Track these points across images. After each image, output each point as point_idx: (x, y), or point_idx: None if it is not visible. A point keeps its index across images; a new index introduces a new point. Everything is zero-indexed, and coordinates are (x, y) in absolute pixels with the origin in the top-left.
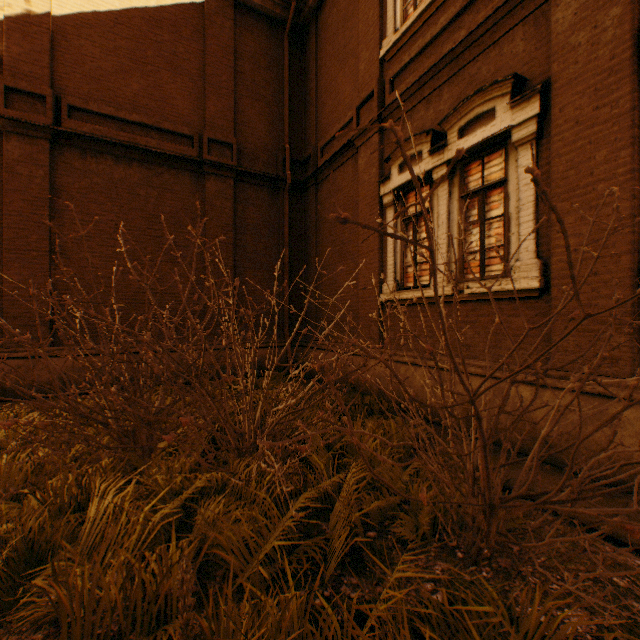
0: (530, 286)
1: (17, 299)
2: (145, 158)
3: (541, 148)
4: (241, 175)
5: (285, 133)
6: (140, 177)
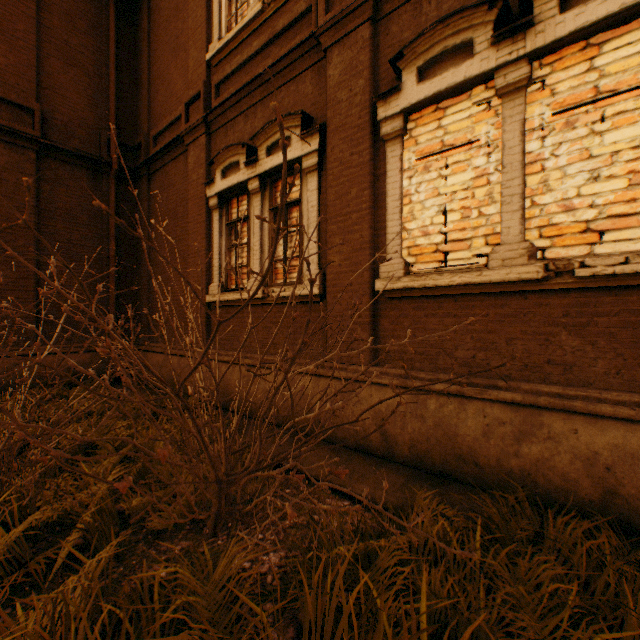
0: (314, 292)
1: None
2: None
3: (322, 178)
4: (48, 149)
5: (111, 112)
6: None
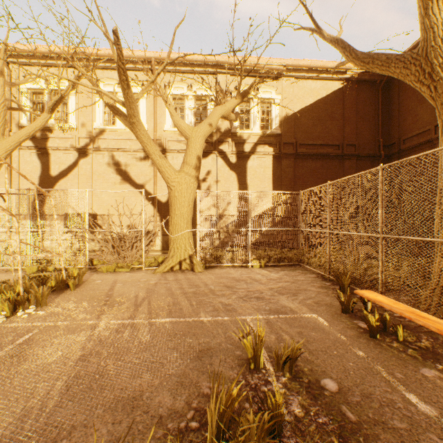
0: None
1: (285, 214)
2: (321, 157)
3: None
4: (358, 157)
5: (379, 134)
6: (319, 165)
